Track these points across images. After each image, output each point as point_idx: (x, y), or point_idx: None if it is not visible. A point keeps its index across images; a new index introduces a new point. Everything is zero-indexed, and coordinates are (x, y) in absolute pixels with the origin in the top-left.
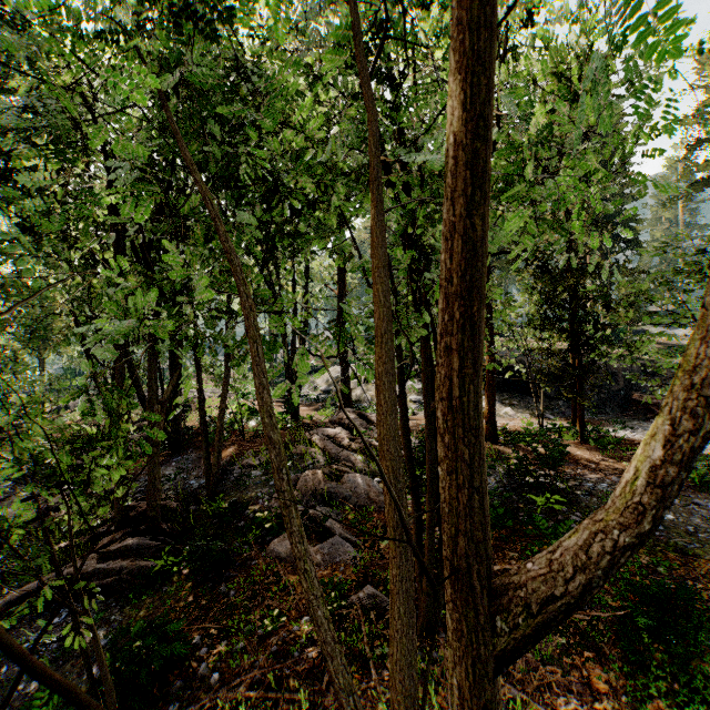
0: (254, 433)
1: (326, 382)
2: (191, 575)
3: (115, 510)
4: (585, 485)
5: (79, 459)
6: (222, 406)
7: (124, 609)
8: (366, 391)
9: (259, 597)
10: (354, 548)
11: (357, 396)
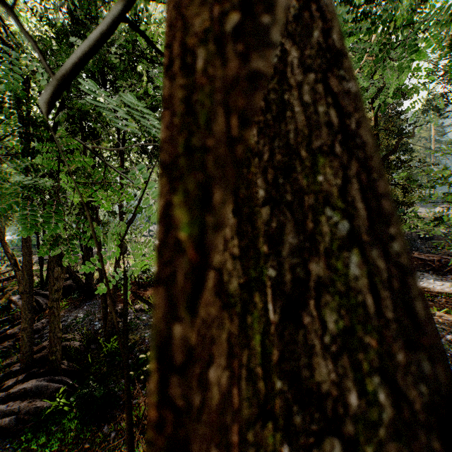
0: (147, 283)
1: None
2: (80, 413)
3: (21, 355)
4: None
5: (14, 304)
6: (116, 266)
7: (16, 451)
8: None
9: (134, 441)
10: None
11: None
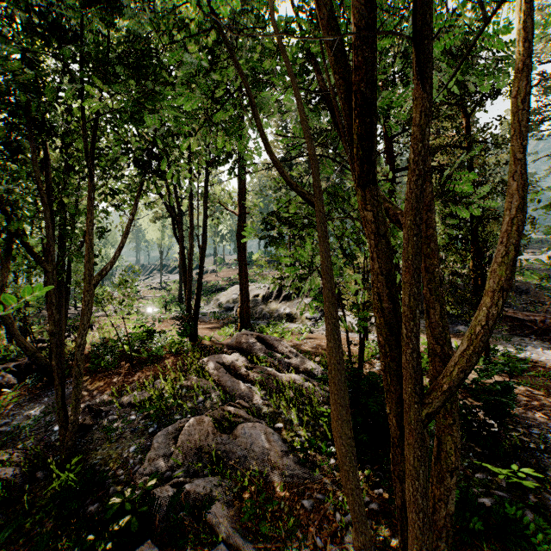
0: (146, 358)
1: (229, 299)
2: None
3: None
4: (530, 433)
5: None
6: (80, 341)
7: None
8: (265, 308)
9: None
10: None
11: (257, 313)
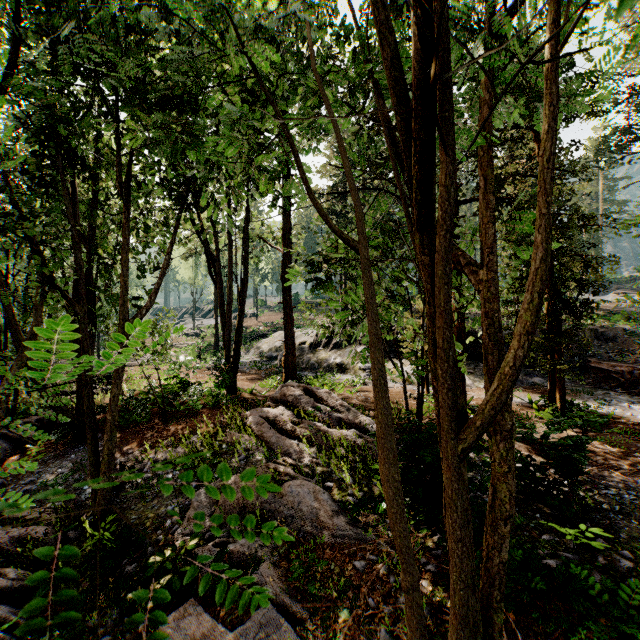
0: (180, 412)
1: (272, 347)
2: None
3: None
4: (605, 493)
5: None
6: (114, 391)
7: None
8: (313, 357)
9: None
10: (296, 626)
11: (303, 363)
